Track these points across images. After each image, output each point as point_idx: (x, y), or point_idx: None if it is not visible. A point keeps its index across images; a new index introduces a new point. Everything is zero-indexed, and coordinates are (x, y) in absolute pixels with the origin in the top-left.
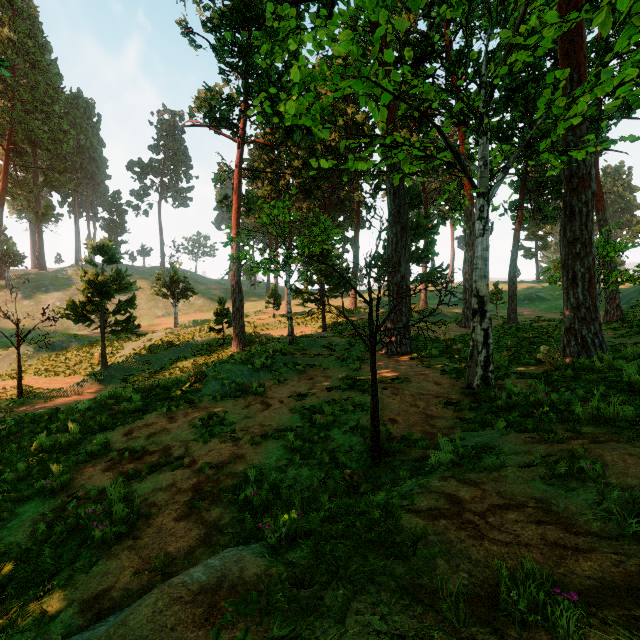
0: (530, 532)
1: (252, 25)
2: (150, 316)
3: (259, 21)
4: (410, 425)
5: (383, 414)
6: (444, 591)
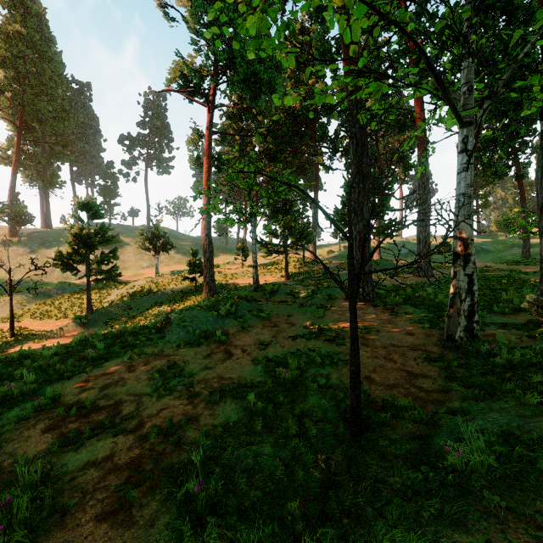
0: None
1: None
2: (136, 267)
3: None
4: (391, 386)
5: None
6: None
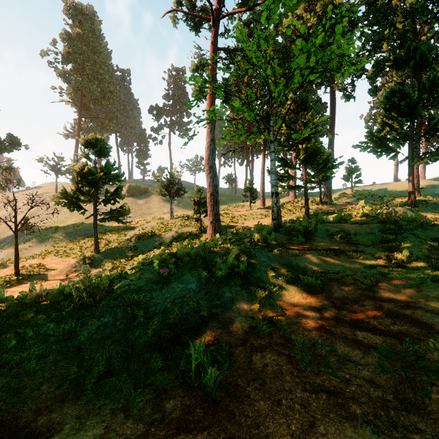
0: None
1: None
2: (159, 213)
3: None
4: None
5: None
6: None
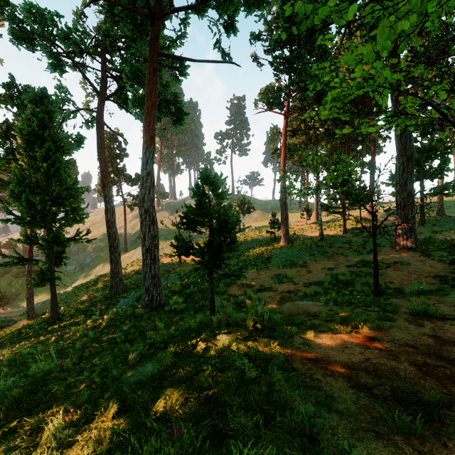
0: (443, 308)
1: (294, 42)
2: None
3: (299, 38)
4: (402, 285)
5: (385, 279)
6: (390, 307)
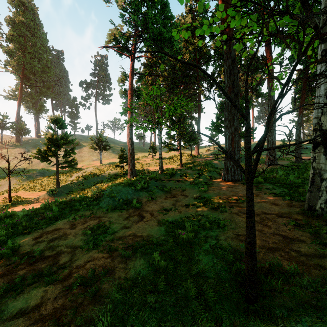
0: None
1: None
2: (89, 160)
3: None
4: (272, 249)
5: (239, 233)
6: None
